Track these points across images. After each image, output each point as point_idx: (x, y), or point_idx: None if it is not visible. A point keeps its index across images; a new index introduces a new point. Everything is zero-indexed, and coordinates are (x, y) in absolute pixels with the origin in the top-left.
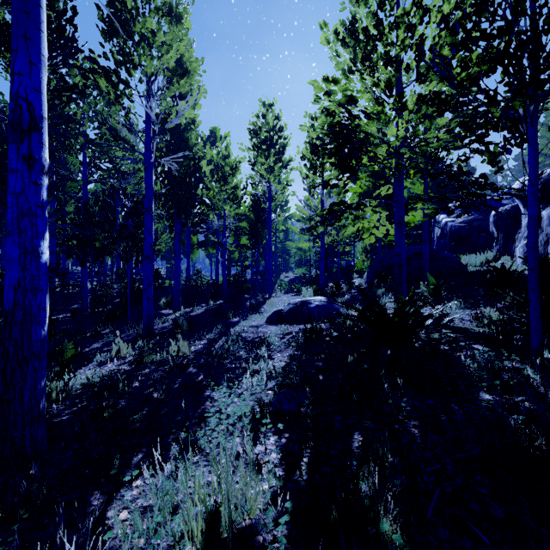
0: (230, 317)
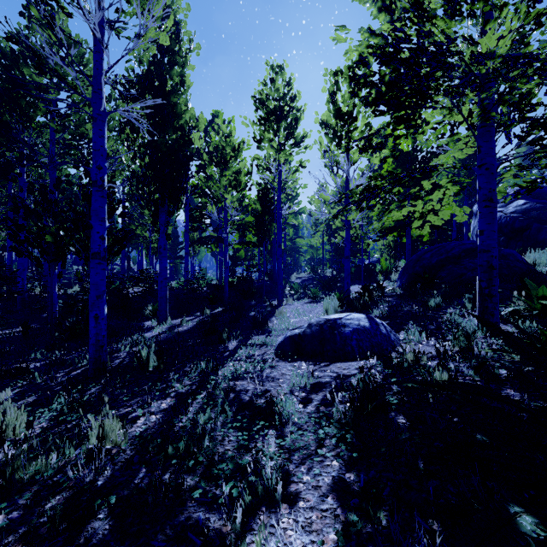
0: (225, 340)
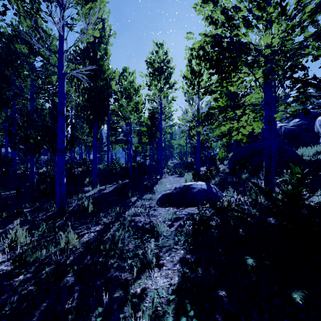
0: (129, 196)
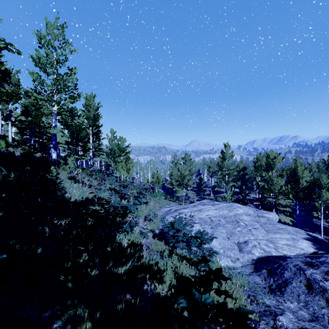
0: None
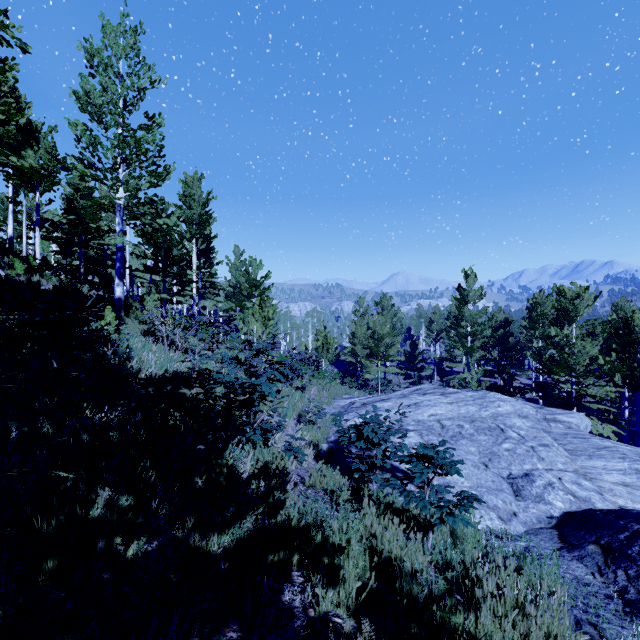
0: None
